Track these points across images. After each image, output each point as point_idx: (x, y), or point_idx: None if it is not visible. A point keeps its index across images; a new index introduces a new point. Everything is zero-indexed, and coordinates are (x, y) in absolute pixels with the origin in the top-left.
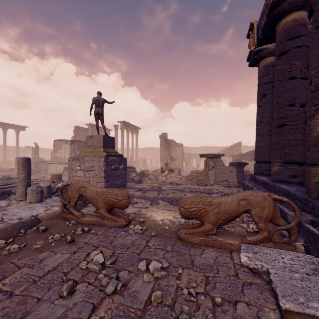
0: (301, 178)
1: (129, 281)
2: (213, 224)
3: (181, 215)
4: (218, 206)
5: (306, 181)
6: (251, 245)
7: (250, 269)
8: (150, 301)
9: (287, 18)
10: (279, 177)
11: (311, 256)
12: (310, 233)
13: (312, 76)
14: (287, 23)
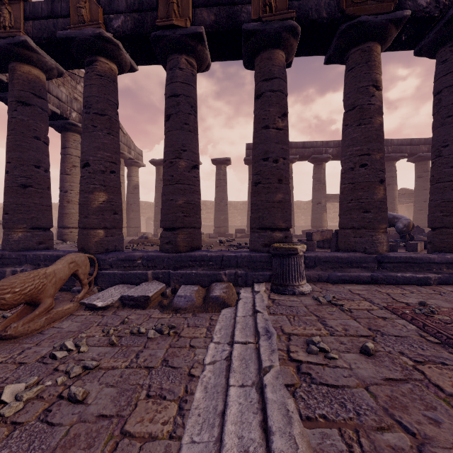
0: (48, 243)
1: (81, 360)
2: (53, 296)
3: (3, 306)
4: (55, 275)
5: (86, 241)
6: (88, 298)
7: (109, 305)
8: (114, 345)
9: (32, 68)
10: (26, 245)
11: (118, 285)
12: (106, 275)
13: (90, 160)
14: (32, 75)
